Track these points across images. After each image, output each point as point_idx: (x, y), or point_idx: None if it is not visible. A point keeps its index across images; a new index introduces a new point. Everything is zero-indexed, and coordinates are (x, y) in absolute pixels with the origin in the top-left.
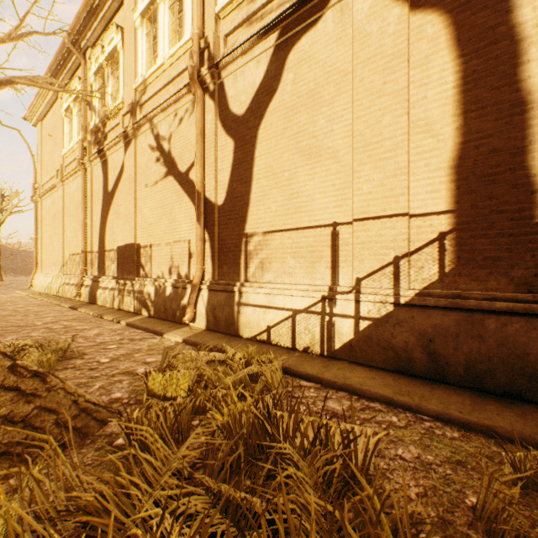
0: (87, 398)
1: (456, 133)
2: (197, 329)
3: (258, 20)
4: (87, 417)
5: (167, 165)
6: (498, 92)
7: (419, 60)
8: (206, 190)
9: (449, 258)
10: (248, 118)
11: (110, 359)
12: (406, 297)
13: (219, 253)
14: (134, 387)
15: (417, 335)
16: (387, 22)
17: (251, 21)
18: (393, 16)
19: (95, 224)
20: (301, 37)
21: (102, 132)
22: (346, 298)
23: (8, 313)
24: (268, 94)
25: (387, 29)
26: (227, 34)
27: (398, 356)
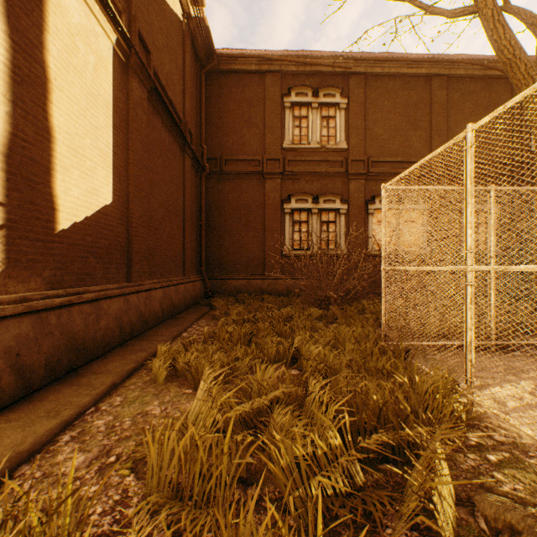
0: None
1: (8, 118)
2: None
3: None
4: None
5: None
6: (38, 109)
7: None
8: None
9: (1, 258)
10: None
11: None
12: None
13: None
14: None
15: (5, 355)
16: None
17: None
18: None
19: None
20: None
21: None
22: None
23: None
24: None
25: None
26: None
27: None
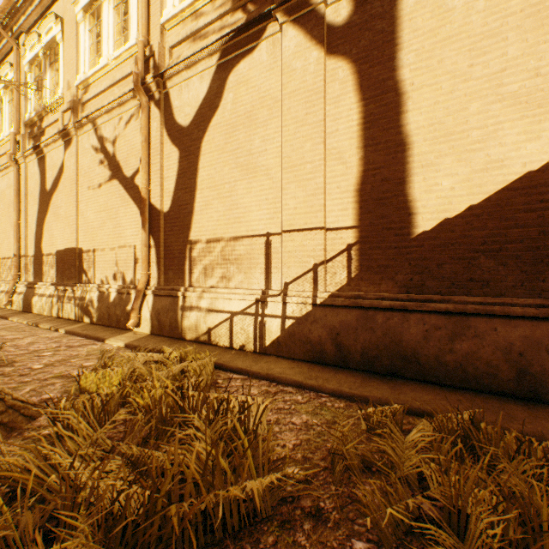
0: (15, 396)
1: (359, 162)
2: (142, 334)
3: (202, 38)
4: (14, 413)
5: (112, 168)
6: (388, 133)
7: (333, 98)
8: (151, 196)
9: (354, 265)
10: (192, 130)
11: (44, 365)
12: (321, 298)
13: (165, 259)
14: (67, 387)
15: (328, 330)
16: (308, 62)
17: (195, 38)
18: (313, 57)
19: (30, 226)
20: (240, 61)
21: (38, 126)
22: (276, 300)
23: None
24: (211, 110)
25: (308, 68)
26: (172, 46)
27: (314, 349)
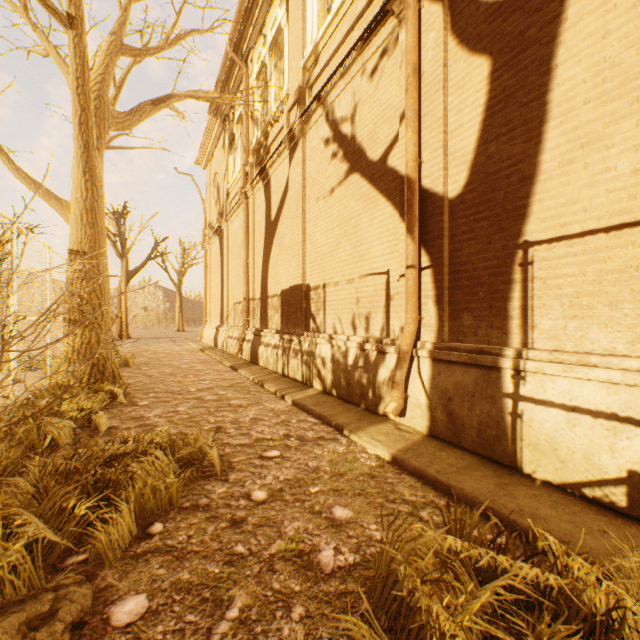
0: None
1: None
2: (411, 433)
3: None
4: None
5: (349, 158)
6: None
7: None
8: (423, 175)
9: None
10: None
11: (267, 492)
12: None
13: (452, 289)
14: None
15: None
16: None
17: None
18: None
19: (257, 265)
20: None
21: (264, 147)
22: None
23: (171, 370)
24: None
25: None
26: None
27: None
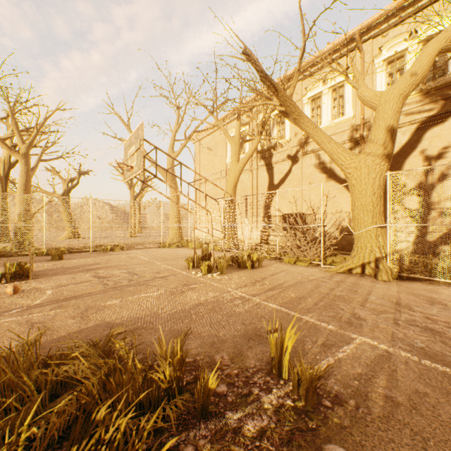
0: None
1: None
2: None
3: (403, 115)
4: None
5: (330, 174)
6: None
7: None
8: None
9: None
10: (396, 157)
11: None
12: None
13: None
14: None
15: None
16: None
17: None
18: None
19: (259, 202)
20: (433, 127)
21: (269, 153)
22: None
23: None
24: (410, 149)
25: None
26: None
27: None
